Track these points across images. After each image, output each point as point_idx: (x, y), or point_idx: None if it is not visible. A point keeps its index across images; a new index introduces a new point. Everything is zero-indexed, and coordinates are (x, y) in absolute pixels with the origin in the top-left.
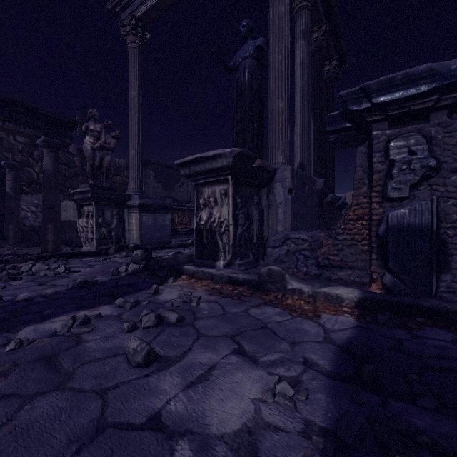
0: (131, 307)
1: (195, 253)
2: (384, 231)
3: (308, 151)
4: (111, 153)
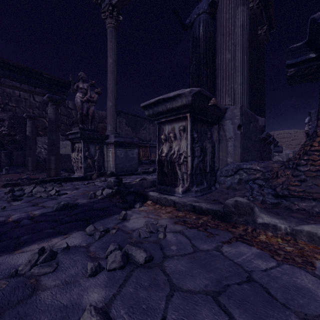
0: (100, 236)
1: (157, 180)
2: None
3: (247, 97)
4: (94, 104)
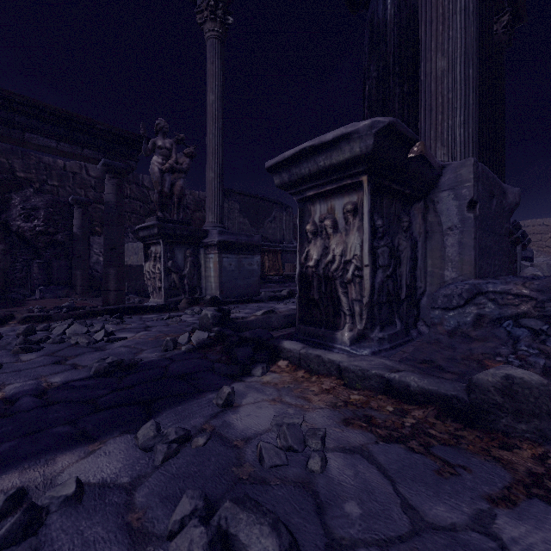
0: (166, 456)
1: (298, 314)
2: None
3: (475, 150)
4: (183, 176)
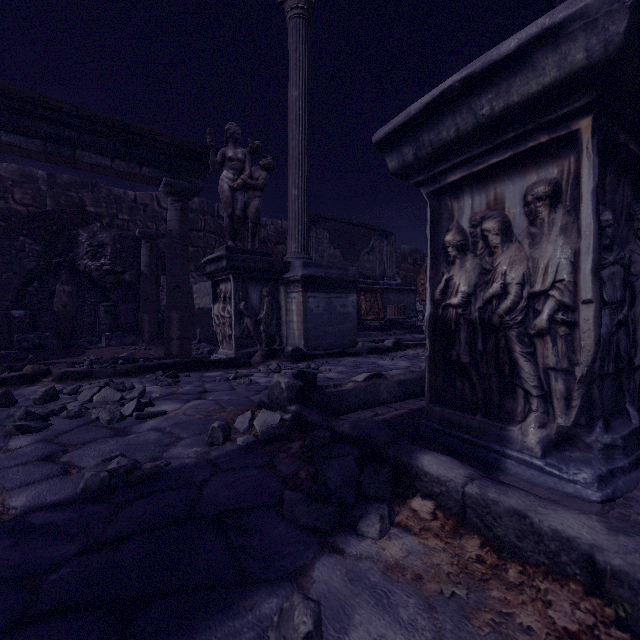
0: None
1: (428, 386)
2: None
3: None
4: (259, 194)
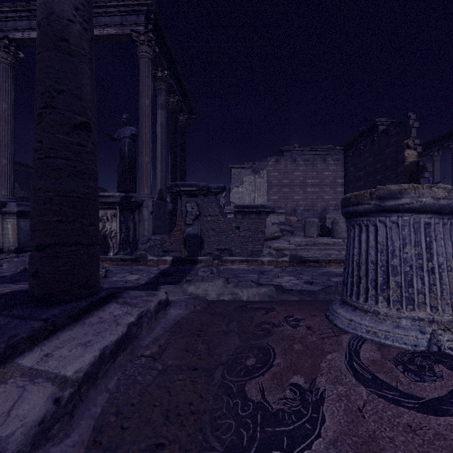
0: None
1: None
2: (185, 236)
3: (166, 182)
4: None
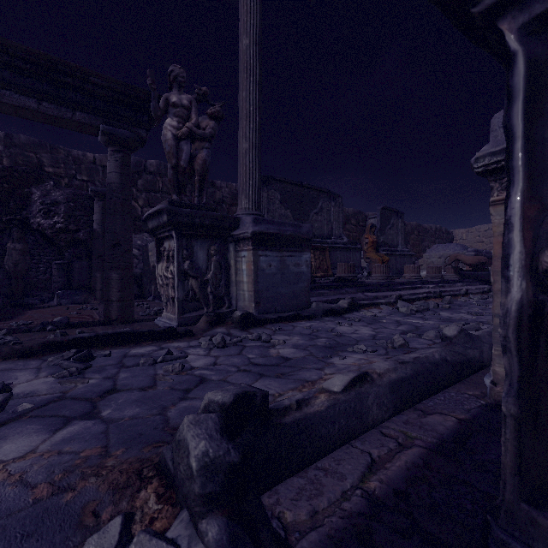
0: None
1: (514, 459)
2: None
3: None
4: (207, 145)
